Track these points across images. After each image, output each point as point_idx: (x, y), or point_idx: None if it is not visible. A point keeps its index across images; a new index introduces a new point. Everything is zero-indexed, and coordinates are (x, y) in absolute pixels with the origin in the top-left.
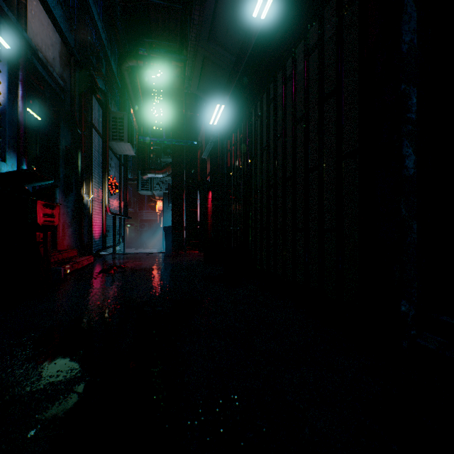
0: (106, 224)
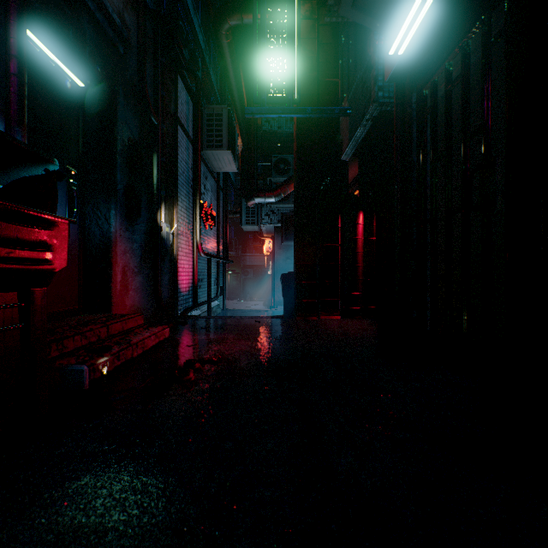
0: (199, 270)
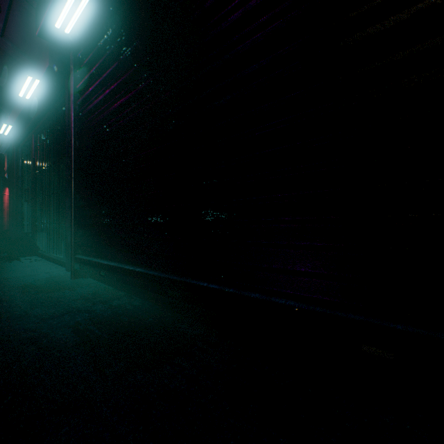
0: None
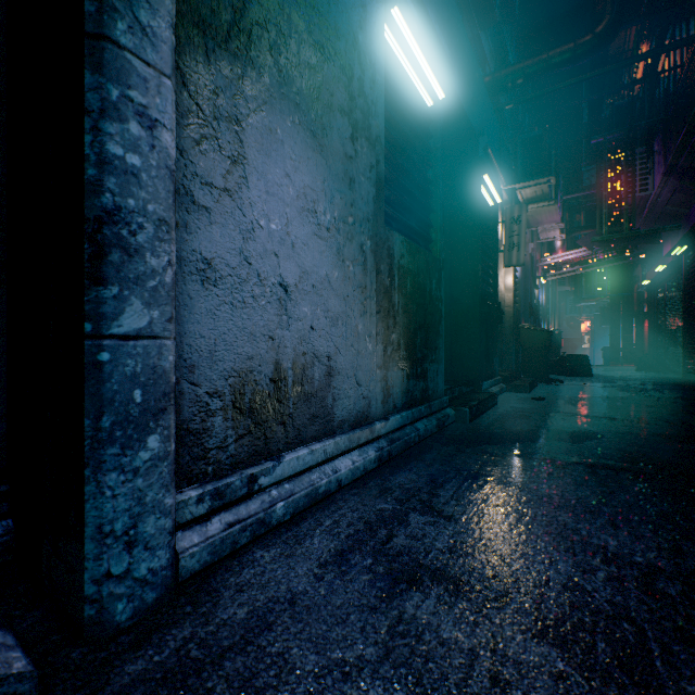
0: None
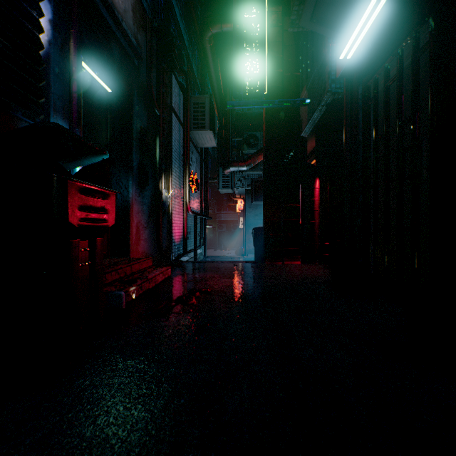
0: (187, 225)
